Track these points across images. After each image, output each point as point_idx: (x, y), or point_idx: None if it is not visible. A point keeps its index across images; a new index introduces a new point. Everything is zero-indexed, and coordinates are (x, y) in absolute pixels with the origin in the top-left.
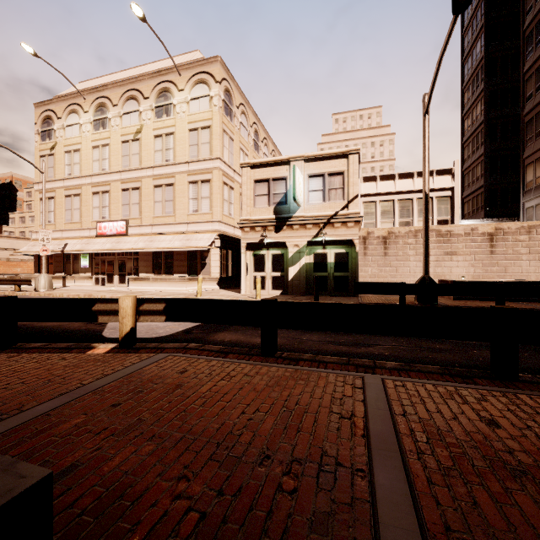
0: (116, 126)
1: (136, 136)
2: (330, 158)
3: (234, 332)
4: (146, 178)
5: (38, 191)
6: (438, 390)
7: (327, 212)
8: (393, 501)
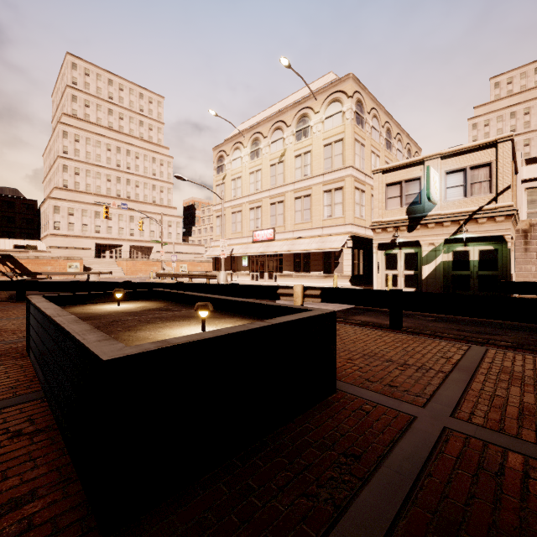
0: (266, 154)
1: (280, 159)
2: (472, 150)
3: (368, 316)
4: (288, 192)
5: (215, 211)
6: (535, 359)
7: (469, 207)
8: (456, 380)
